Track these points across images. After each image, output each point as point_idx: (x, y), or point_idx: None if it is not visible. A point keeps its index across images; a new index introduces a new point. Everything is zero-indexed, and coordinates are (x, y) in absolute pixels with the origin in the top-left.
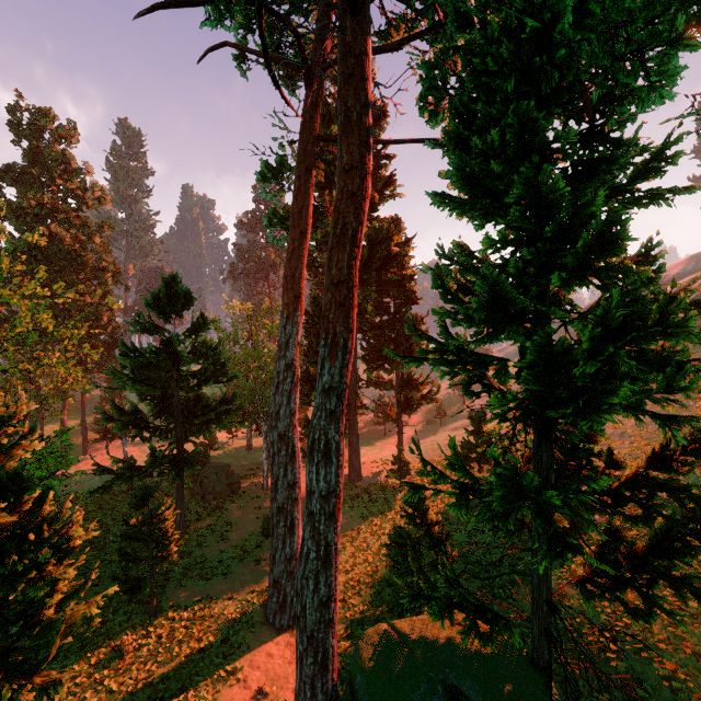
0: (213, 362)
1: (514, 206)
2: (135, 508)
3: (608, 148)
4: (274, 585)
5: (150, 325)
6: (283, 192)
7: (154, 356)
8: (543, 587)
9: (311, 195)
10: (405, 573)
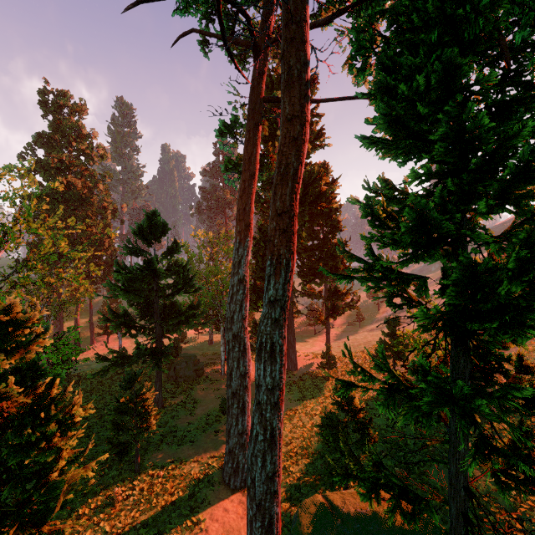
0: (183, 277)
1: (439, 142)
2: (124, 389)
3: (519, 91)
4: (229, 454)
5: (136, 249)
6: (236, 144)
7: (139, 272)
8: (461, 476)
9: (258, 145)
10: (335, 450)
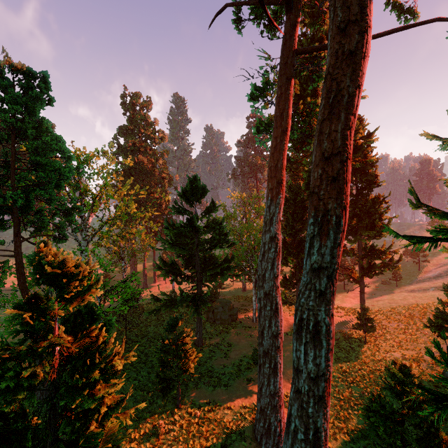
0: (219, 233)
1: None
2: (168, 332)
3: None
4: (261, 412)
5: (181, 209)
6: (267, 105)
7: (183, 229)
8: None
9: (290, 100)
10: (388, 444)
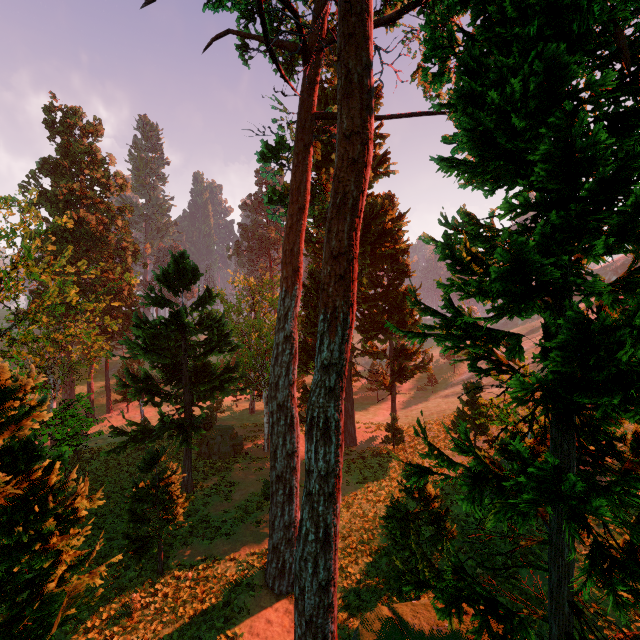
0: (217, 332)
1: (540, 163)
2: (144, 472)
3: (638, 101)
4: (273, 551)
5: (161, 299)
6: (282, 170)
7: (164, 327)
8: (564, 587)
9: (309, 172)
10: (404, 547)
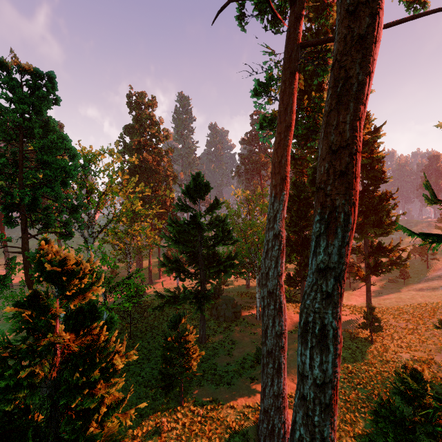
0: (222, 230)
1: None
2: (171, 329)
3: None
4: (264, 413)
5: (185, 206)
6: (271, 101)
7: (186, 226)
8: None
9: (295, 94)
10: None
